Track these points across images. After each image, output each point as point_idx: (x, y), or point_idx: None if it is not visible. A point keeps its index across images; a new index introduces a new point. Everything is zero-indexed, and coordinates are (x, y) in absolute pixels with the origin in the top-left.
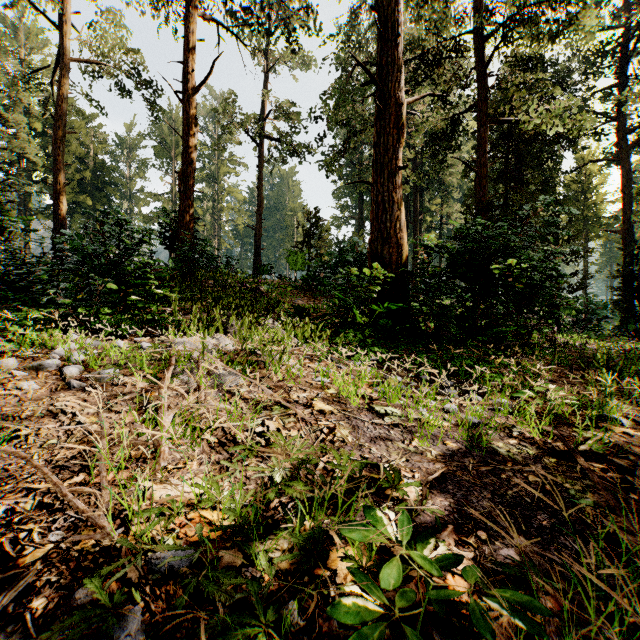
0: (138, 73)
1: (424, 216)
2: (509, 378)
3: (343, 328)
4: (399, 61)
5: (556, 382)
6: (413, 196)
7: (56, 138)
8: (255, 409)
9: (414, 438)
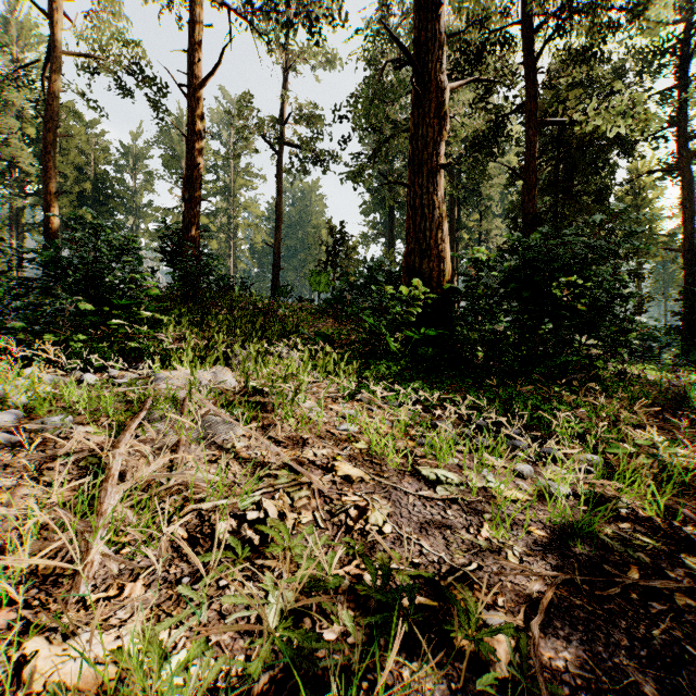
0: (141, 69)
1: (461, 233)
2: (591, 424)
3: (374, 358)
4: (441, 37)
5: (644, 427)
6: (449, 210)
7: (47, 142)
8: (250, 480)
9: (483, 523)
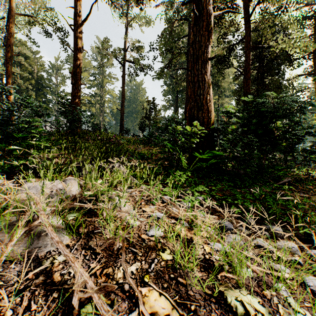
0: (55, 23)
1: None
2: None
3: (171, 169)
4: None
5: None
6: None
7: (7, 57)
8: None
9: None
